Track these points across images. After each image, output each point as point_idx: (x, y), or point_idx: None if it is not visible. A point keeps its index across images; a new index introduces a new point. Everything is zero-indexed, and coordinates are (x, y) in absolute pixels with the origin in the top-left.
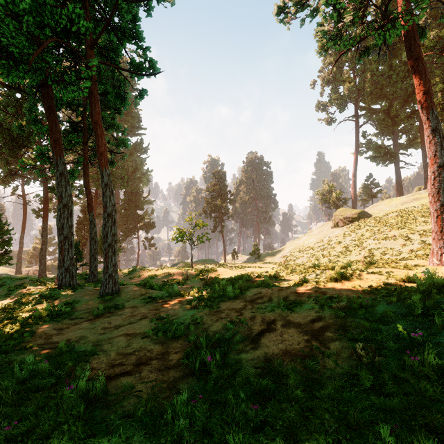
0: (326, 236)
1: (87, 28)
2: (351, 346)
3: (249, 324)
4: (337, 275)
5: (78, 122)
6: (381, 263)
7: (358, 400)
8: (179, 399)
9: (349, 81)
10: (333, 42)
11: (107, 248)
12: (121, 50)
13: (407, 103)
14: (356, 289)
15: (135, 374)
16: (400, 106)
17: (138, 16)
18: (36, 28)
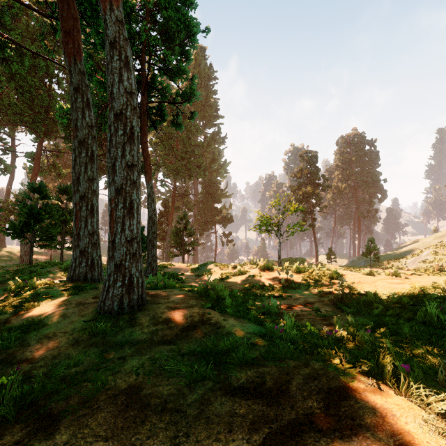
0: None
1: None
2: None
3: None
4: None
5: (137, 69)
6: None
7: None
8: None
9: None
10: None
11: (113, 198)
12: None
13: None
14: None
15: None
16: None
17: None
18: None
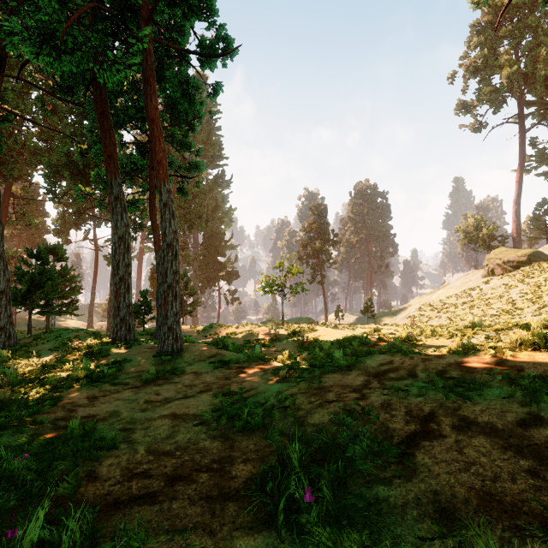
0: (474, 288)
1: None
2: None
3: (382, 417)
4: (537, 338)
5: (144, 142)
6: None
7: None
8: None
9: (509, 65)
10: None
11: (166, 291)
12: (187, 27)
13: None
14: None
15: (162, 504)
16: None
17: None
18: None
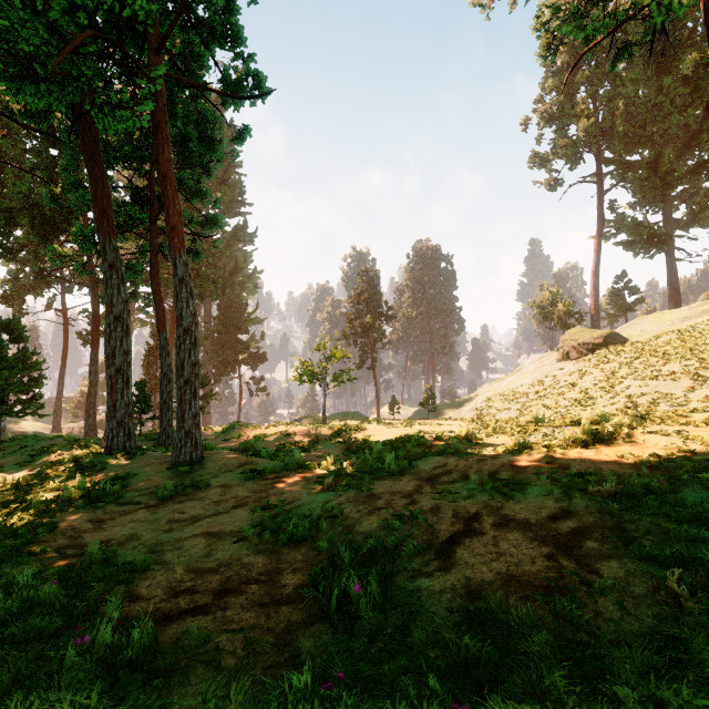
0: (548, 374)
1: (148, 14)
2: (646, 571)
3: (430, 520)
4: (586, 435)
5: (143, 188)
6: (658, 418)
7: (702, 704)
8: (294, 683)
9: (587, 116)
10: (573, 24)
11: (182, 387)
12: (208, 58)
13: (689, 149)
14: (627, 461)
15: (215, 613)
16: (676, 155)
17: (236, 4)
18: (63, 14)
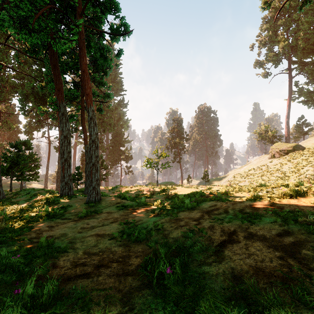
0: (264, 165)
1: None
2: None
3: (208, 233)
4: (292, 192)
5: (78, 82)
6: None
7: None
8: None
9: (283, 41)
10: None
11: (91, 167)
12: (103, 18)
13: None
14: None
15: (93, 278)
16: None
17: None
18: None
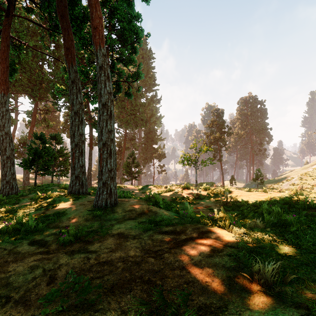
0: None
1: None
2: None
3: None
4: None
5: None
6: None
7: None
8: None
9: None
10: None
11: (101, 148)
12: None
13: None
14: None
15: None
16: None
17: None
18: None
